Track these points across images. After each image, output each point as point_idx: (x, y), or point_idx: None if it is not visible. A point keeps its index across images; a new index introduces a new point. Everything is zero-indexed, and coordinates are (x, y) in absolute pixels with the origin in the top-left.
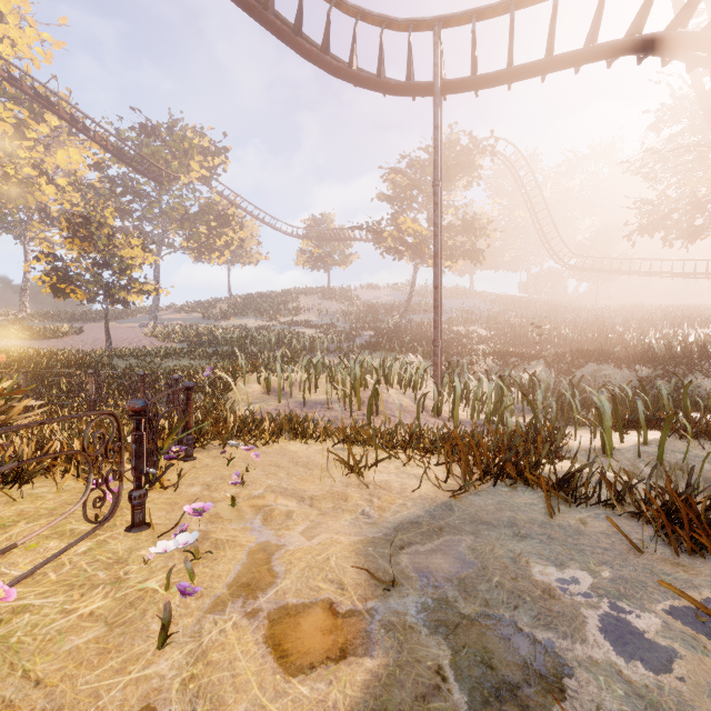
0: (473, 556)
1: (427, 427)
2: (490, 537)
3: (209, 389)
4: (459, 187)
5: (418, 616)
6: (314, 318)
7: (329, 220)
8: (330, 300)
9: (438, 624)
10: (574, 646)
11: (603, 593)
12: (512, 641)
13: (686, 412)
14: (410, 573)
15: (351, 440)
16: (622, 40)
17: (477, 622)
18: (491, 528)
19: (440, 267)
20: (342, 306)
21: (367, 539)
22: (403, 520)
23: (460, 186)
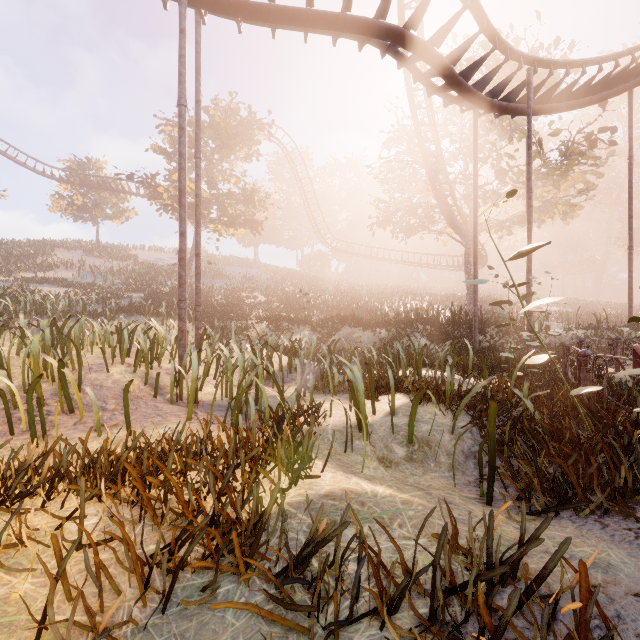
0: None
1: (103, 446)
2: None
3: None
4: (240, 157)
5: None
6: (73, 275)
7: (98, 167)
8: (99, 257)
9: None
10: None
11: None
12: None
13: (419, 372)
14: None
15: None
16: (371, 19)
17: None
18: None
19: (198, 216)
20: (115, 264)
21: None
22: None
23: (241, 156)
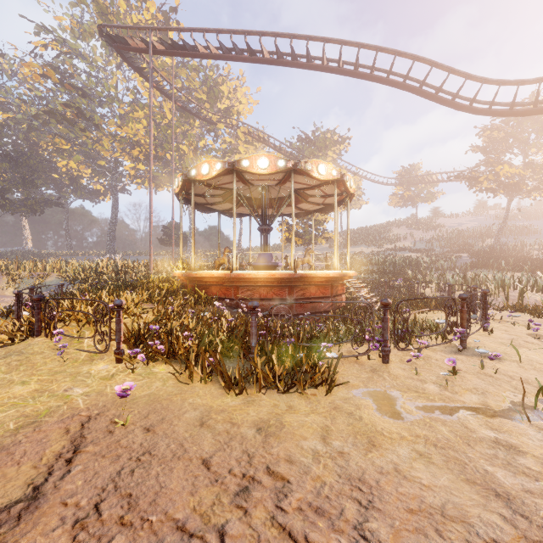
0: None
1: None
2: None
3: (402, 289)
4: None
5: None
6: (410, 244)
7: (416, 168)
8: (418, 229)
9: None
10: None
11: None
12: None
13: None
14: None
15: (526, 309)
16: None
17: None
18: None
19: None
20: (430, 233)
21: None
22: None
23: None
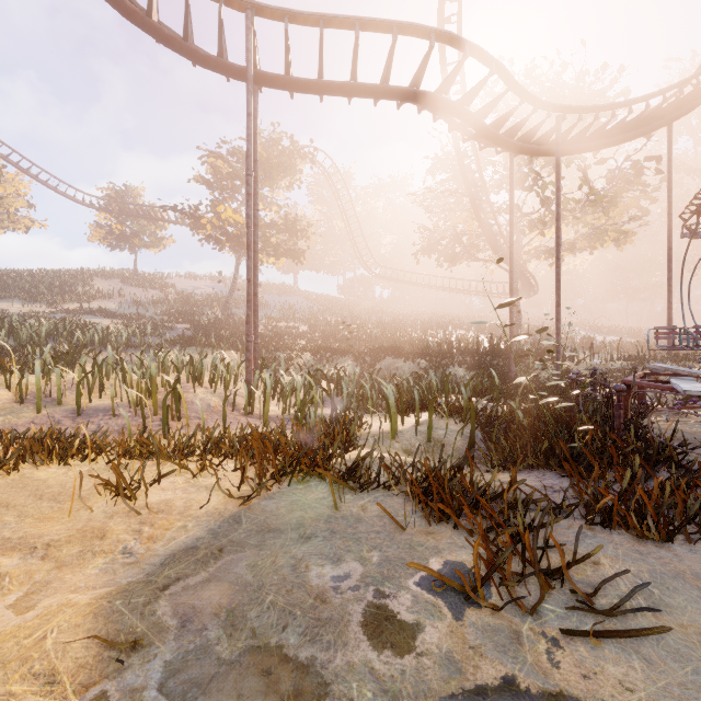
0: (252, 574)
1: (228, 429)
2: (275, 545)
3: None
4: (282, 186)
5: (162, 684)
6: (115, 306)
7: (136, 194)
8: (137, 287)
9: (187, 687)
10: (336, 654)
11: (370, 581)
12: (273, 675)
13: (446, 396)
14: (167, 622)
15: (131, 454)
16: (407, 89)
17: (237, 664)
18: (278, 534)
19: (256, 260)
20: (153, 294)
21: (118, 588)
22: (178, 548)
23: (283, 185)
